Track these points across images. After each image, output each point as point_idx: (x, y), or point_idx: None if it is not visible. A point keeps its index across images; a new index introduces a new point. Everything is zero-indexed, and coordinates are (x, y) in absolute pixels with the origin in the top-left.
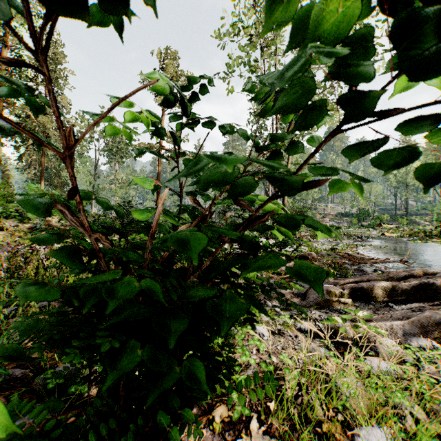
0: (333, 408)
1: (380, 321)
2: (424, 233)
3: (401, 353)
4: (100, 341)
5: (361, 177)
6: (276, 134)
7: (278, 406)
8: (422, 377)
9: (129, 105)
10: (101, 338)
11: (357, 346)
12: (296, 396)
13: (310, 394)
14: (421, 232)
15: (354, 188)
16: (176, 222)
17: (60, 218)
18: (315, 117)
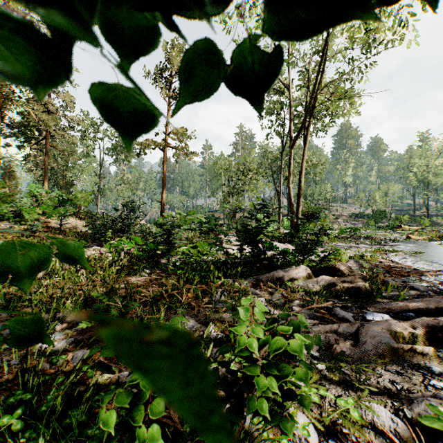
0: None
1: None
2: None
3: None
4: None
5: None
6: None
7: None
8: None
9: None
10: None
11: None
12: None
13: None
14: None
15: None
16: None
17: (59, 219)
18: None
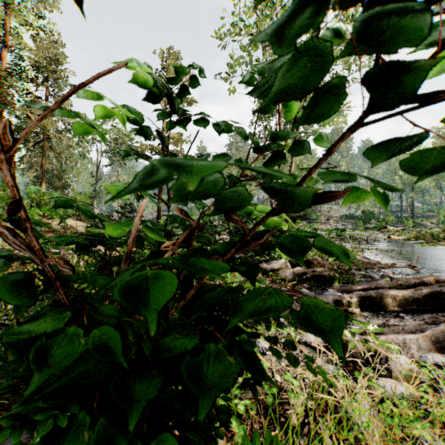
0: (343, 438)
1: (391, 334)
2: (432, 236)
3: (415, 371)
4: (39, 417)
5: (391, 187)
6: (281, 133)
7: (283, 435)
8: (443, 404)
9: (102, 98)
10: (41, 412)
11: (367, 363)
12: (302, 424)
13: (318, 424)
14: (428, 235)
15: (379, 200)
16: (162, 237)
17: (61, 220)
18: (335, 107)
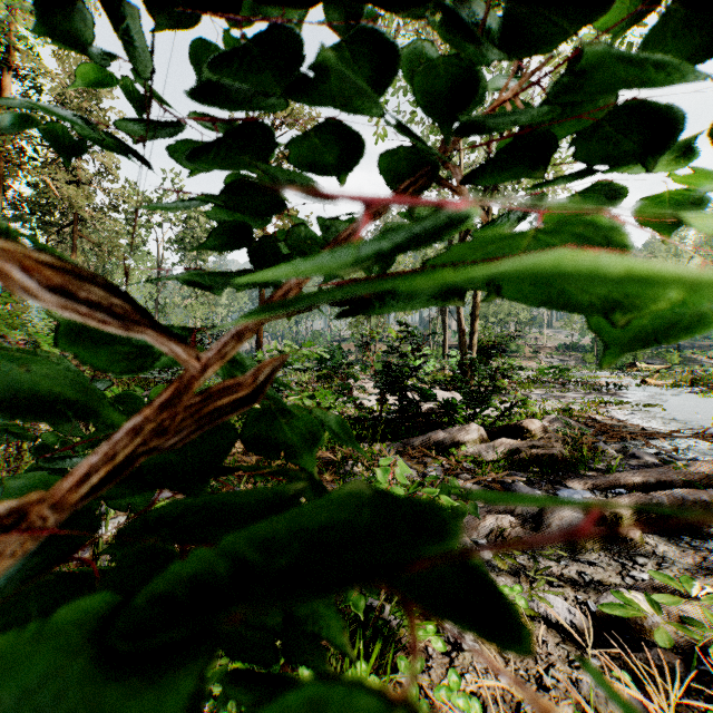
0: None
1: None
2: None
3: None
4: None
5: None
6: None
7: None
8: None
9: None
10: None
11: (699, 681)
12: None
13: None
14: (711, 378)
15: None
16: None
17: None
18: None
